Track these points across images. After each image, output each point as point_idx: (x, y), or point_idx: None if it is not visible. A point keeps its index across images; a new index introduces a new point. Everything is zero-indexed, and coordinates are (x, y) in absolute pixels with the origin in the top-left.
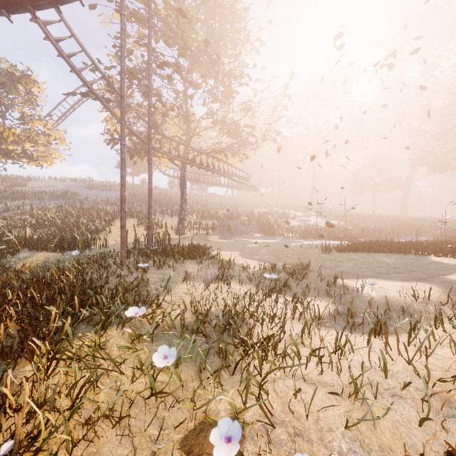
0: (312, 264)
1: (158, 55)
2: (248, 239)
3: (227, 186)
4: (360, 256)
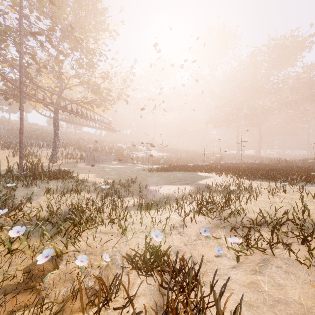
0: (139, 179)
1: (33, 22)
2: (107, 165)
3: (95, 127)
4: (167, 173)
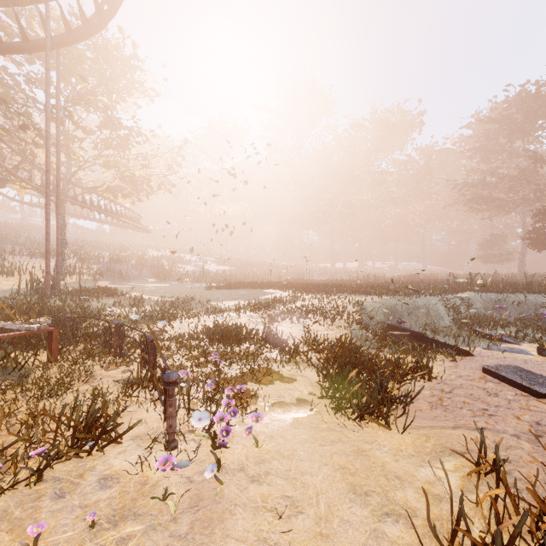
0: (197, 297)
1: (27, 71)
2: (143, 284)
3: (110, 223)
4: (229, 291)
